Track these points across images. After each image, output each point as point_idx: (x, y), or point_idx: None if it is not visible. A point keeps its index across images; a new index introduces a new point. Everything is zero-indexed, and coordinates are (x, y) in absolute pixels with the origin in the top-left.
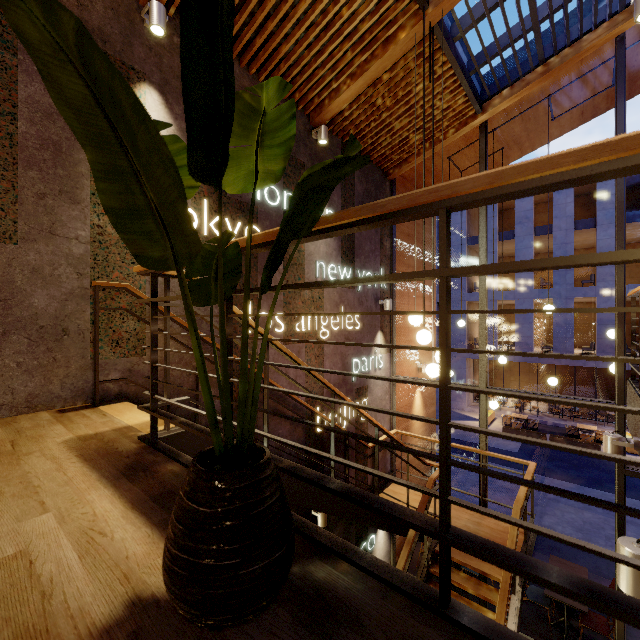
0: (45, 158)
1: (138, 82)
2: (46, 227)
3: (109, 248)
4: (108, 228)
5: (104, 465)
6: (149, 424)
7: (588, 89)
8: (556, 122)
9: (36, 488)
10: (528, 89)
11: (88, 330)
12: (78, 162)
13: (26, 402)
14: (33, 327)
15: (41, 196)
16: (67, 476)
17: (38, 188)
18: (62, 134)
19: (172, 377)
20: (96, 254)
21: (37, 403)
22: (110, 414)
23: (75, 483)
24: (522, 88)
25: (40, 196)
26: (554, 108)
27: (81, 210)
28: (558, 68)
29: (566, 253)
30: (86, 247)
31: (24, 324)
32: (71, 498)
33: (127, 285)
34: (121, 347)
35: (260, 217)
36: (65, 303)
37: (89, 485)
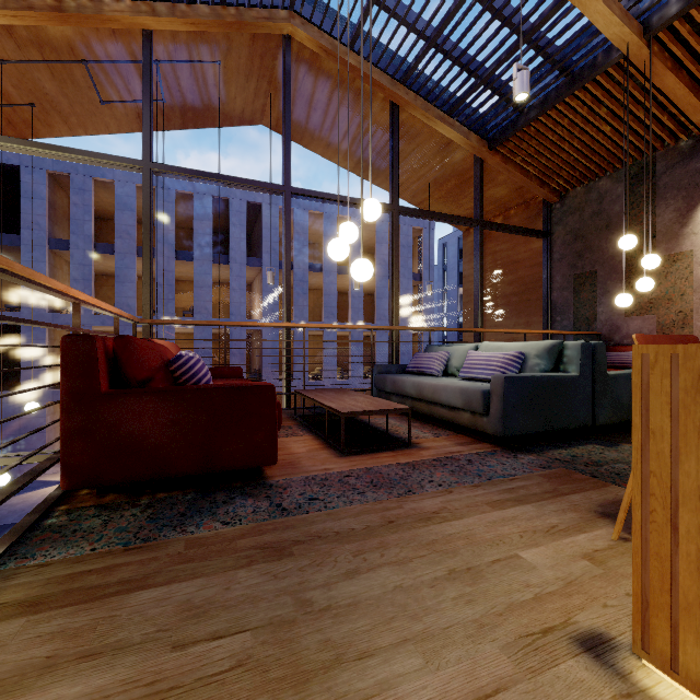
0: None
1: None
2: None
3: None
4: None
5: None
6: None
7: (137, 87)
8: (109, 109)
9: None
10: (35, 18)
11: None
12: None
13: None
14: None
15: None
16: None
17: None
18: None
19: None
20: None
21: None
22: None
23: None
24: (23, 8)
25: None
26: (99, 86)
27: None
28: (76, 17)
29: (169, 281)
30: None
31: None
32: None
33: None
34: None
35: None
36: None
37: None
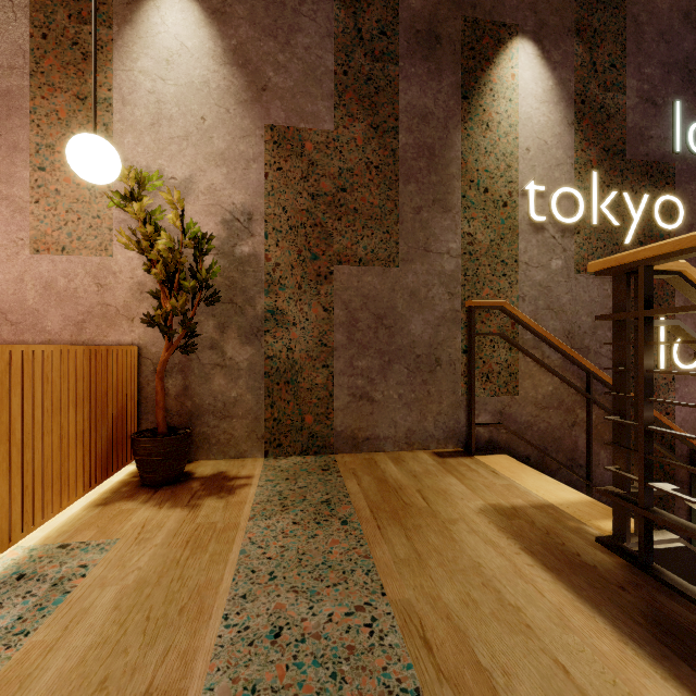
0: (420, 167)
1: (509, 40)
2: (421, 244)
3: (478, 259)
4: (477, 235)
5: (593, 595)
6: (582, 509)
7: None
8: None
9: (518, 612)
10: None
11: (458, 360)
12: (449, 163)
13: (405, 438)
14: (411, 356)
15: (417, 210)
16: (548, 600)
17: (415, 202)
18: (435, 135)
19: (549, 427)
20: (466, 269)
21: (414, 440)
22: (501, 473)
23: (579, 629)
24: None
25: (416, 211)
26: None
27: (452, 218)
28: None
29: None
30: (456, 261)
31: (403, 353)
32: (612, 681)
33: (504, 303)
34: (491, 382)
35: (679, 180)
36: (437, 329)
37: (615, 650)
